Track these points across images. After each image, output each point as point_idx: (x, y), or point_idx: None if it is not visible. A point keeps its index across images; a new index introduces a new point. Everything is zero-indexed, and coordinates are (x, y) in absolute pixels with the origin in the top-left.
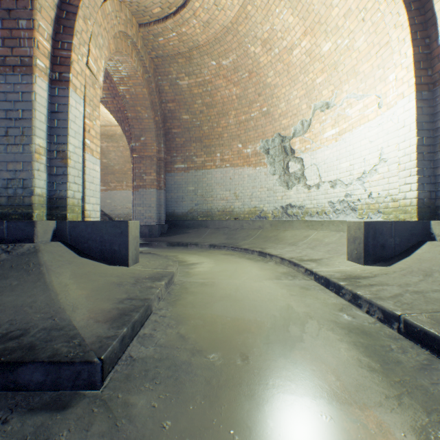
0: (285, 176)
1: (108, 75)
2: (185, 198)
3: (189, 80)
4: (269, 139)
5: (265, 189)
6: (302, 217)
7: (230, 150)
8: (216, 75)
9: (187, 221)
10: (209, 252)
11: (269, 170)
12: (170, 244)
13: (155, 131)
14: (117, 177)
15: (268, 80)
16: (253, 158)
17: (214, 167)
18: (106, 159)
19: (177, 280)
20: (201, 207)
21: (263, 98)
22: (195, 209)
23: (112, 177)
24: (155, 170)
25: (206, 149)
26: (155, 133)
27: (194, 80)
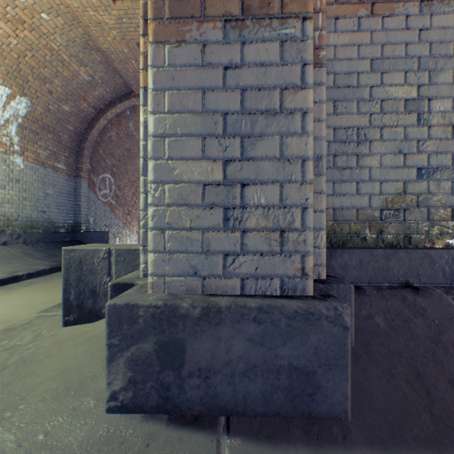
0: None
1: None
2: None
3: None
4: None
5: None
6: None
7: None
8: None
9: None
10: None
11: None
12: None
13: None
14: None
15: None
16: None
17: None
18: None
19: None
20: None
21: None
22: None
23: None
24: None
25: None
26: None
27: None
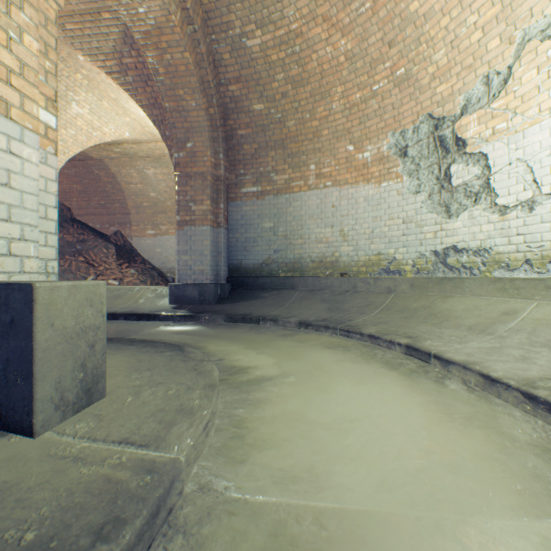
0: (442, 193)
1: (133, 40)
2: (258, 241)
3: (262, 35)
4: (407, 128)
5: (399, 221)
6: (485, 271)
7: (333, 158)
8: (311, 17)
9: (261, 277)
10: (297, 339)
11: (408, 185)
12: (229, 318)
13: (209, 132)
14: (170, 217)
15: (412, 6)
16: (375, 167)
17: (305, 188)
18: (154, 193)
19: (190, 490)
20: (283, 255)
21: (399, 49)
22: (274, 258)
23: (163, 217)
24: (208, 196)
25: (292, 159)
26: (209, 134)
27: (271, 34)
